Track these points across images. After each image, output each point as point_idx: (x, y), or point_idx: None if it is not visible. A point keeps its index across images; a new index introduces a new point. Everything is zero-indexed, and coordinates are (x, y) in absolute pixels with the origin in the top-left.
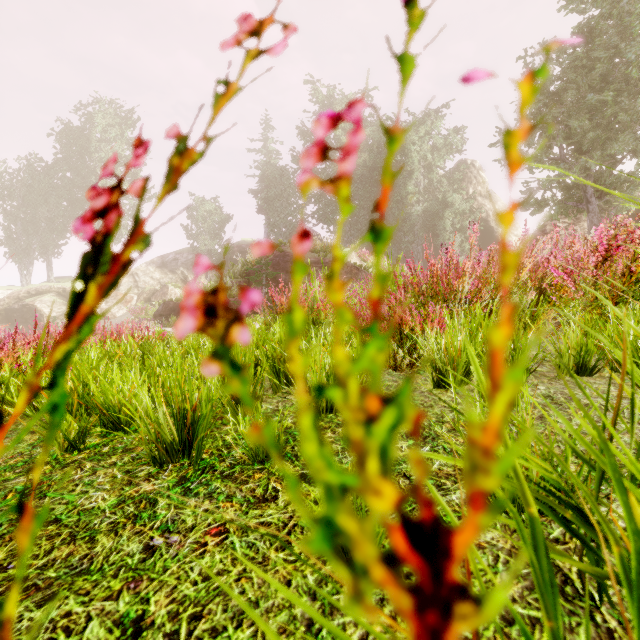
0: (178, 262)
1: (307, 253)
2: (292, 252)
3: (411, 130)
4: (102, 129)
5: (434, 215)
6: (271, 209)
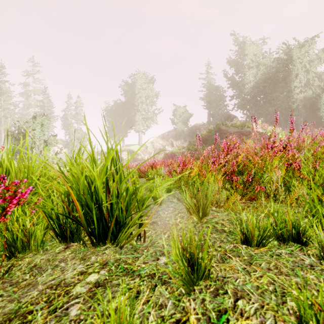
0: (169, 136)
1: (232, 128)
2: (224, 128)
3: (296, 51)
4: (140, 84)
5: (313, 98)
6: (211, 107)
